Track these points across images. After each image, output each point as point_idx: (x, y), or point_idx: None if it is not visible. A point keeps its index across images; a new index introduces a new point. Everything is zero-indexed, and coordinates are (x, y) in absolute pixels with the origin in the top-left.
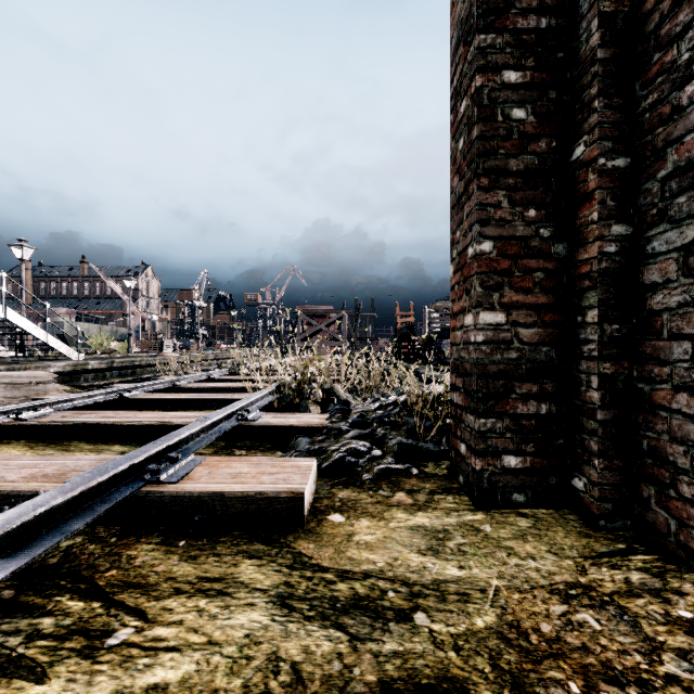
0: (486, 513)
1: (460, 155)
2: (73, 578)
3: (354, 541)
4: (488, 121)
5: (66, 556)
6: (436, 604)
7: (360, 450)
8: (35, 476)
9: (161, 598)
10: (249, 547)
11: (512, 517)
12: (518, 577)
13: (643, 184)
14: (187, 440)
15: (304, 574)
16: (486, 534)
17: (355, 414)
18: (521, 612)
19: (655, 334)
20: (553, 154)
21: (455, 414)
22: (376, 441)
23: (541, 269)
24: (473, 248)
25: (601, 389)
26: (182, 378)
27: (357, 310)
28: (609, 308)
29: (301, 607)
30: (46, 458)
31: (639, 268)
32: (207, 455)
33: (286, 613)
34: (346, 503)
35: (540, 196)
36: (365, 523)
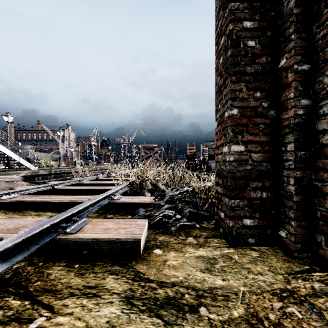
0: (235, 248)
1: (220, 66)
2: (16, 286)
3: (166, 264)
4: (235, 47)
5: (15, 273)
6: (211, 302)
7: (170, 215)
8: (2, 230)
9: (62, 298)
10: (112, 268)
11: (248, 251)
12: (254, 285)
13: (318, 78)
14: (82, 210)
15: (140, 284)
16: (235, 260)
17: (167, 197)
18: (257, 306)
19: (324, 156)
20: (269, 64)
21: (218, 197)
22: (178, 210)
23: (263, 123)
24: (228, 113)
25: (295, 185)
26: (84, 179)
27: (168, 146)
28: (299, 143)
29: (138, 304)
30: (10, 220)
31: (315, 122)
32: (93, 218)
33: (130, 307)
34: (163, 243)
35: (262, 86)
36: (173, 254)
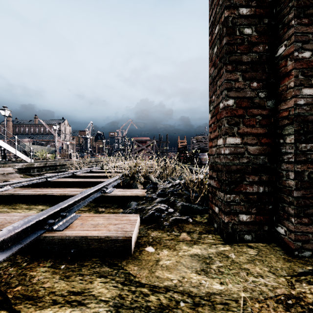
0: (230, 246)
1: (215, 56)
2: None
3: (159, 265)
4: (231, 35)
5: None
6: (209, 312)
7: (162, 209)
8: None
9: (43, 307)
10: (100, 269)
11: (245, 248)
12: (256, 290)
13: None
14: (72, 205)
15: (130, 288)
16: (232, 259)
17: (159, 189)
18: None
19: None
20: (266, 53)
21: (212, 191)
22: (170, 204)
23: (260, 114)
24: (223, 103)
25: (295, 179)
26: (77, 171)
27: (160, 139)
28: (300, 135)
29: None
30: None
31: None
32: (85, 211)
33: None
34: (155, 240)
35: (259, 75)
36: (166, 252)
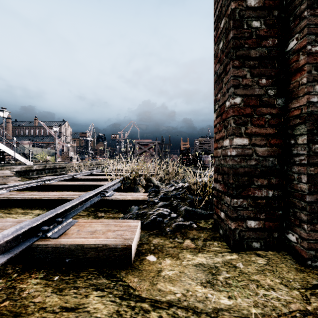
0: (238, 254)
1: (220, 51)
2: None
3: (161, 276)
4: (238, 28)
5: None
6: None
7: (164, 214)
8: None
9: None
10: (97, 280)
11: (253, 257)
12: (267, 306)
13: None
14: (69, 209)
15: (129, 304)
16: (240, 269)
17: (161, 193)
18: None
19: None
20: (276, 47)
21: (217, 195)
22: (173, 208)
23: (269, 113)
24: (229, 102)
25: (308, 183)
26: (77, 174)
27: (162, 142)
28: (313, 135)
29: None
30: None
31: None
32: (83, 216)
33: None
34: (157, 247)
35: (268, 71)
36: (168, 261)
